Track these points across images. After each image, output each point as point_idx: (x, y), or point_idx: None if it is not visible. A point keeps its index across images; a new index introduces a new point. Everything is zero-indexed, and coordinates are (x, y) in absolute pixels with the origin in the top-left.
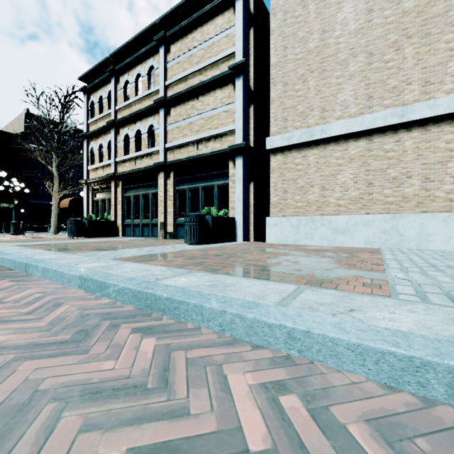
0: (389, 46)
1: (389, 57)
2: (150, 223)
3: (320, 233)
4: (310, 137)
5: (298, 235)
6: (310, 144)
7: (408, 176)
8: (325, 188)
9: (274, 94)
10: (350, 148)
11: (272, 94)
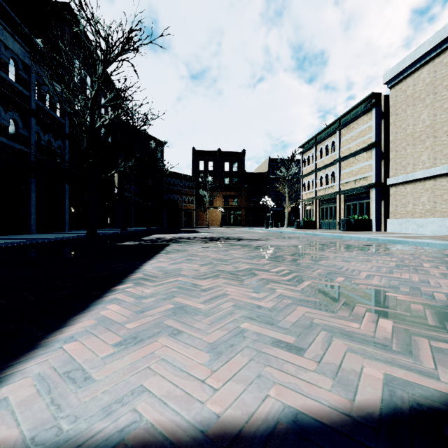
0: (443, 133)
1: (444, 139)
2: (333, 222)
3: (411, 227)
4: (406, 179)
5: (401, 228)
6: (408, 182)
7: None
8: (415, 204)
9: (391, 156)
10: (426, 184)
11: (390, 156)
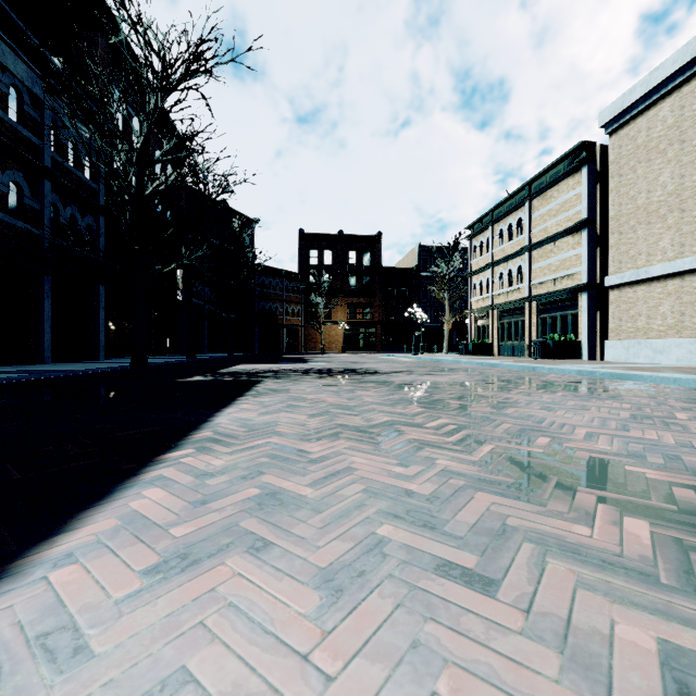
0: (695, 204)
1: None
2: (519, 345)
3: (644, 353)
4: (636, 277)
5: (628, 355)
6: (638, 282)
7: None
8: (650, 317)
9: (612, 241)
10: (667, 285)
11: (610, 241)
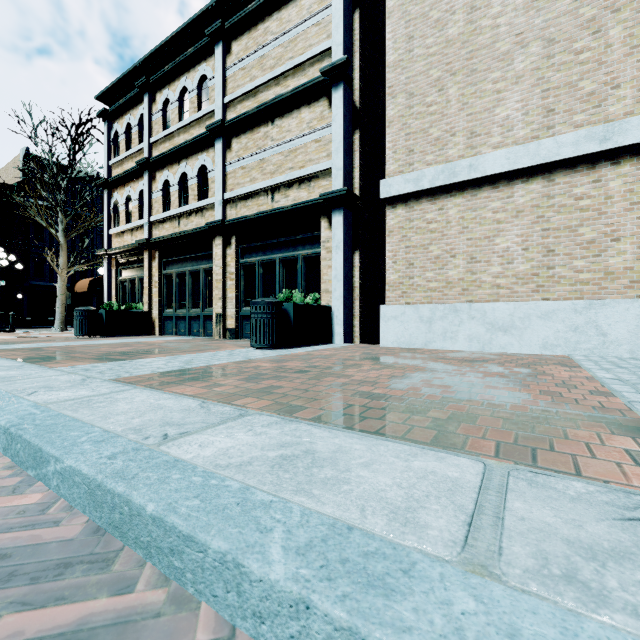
0: (581, 27)
1: (582, 44)
2: (202, 314)
3: (468, 330)
4: (450, 178)
5: (431, 334)
6: (450, 189)
7: (615, 238)
8: (476, 259)
9: (392, 112)
10: (516, 194)
11: (388, 112)
